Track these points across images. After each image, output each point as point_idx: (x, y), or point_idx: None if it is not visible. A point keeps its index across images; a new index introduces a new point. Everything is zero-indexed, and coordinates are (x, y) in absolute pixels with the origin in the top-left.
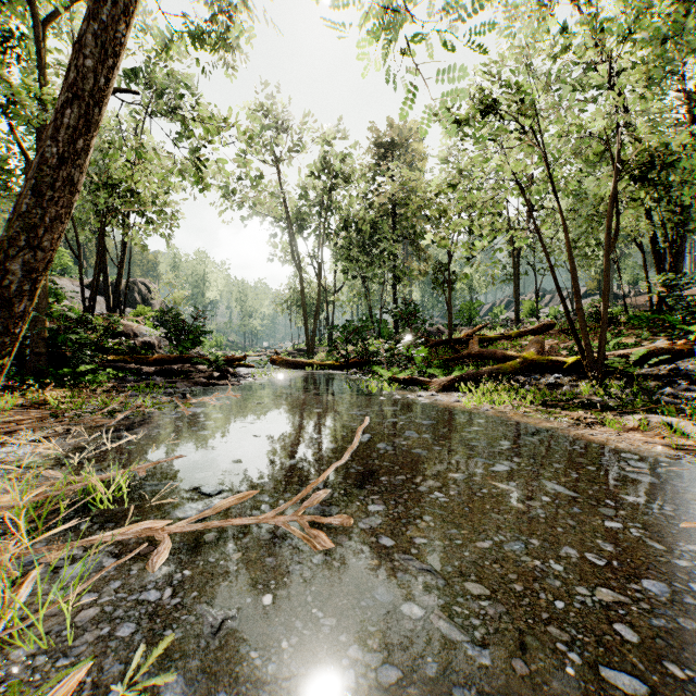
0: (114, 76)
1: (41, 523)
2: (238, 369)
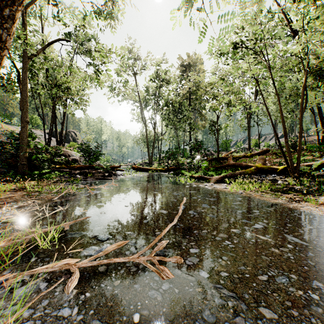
0: None
1: (8, 259)
2: (117, 171)
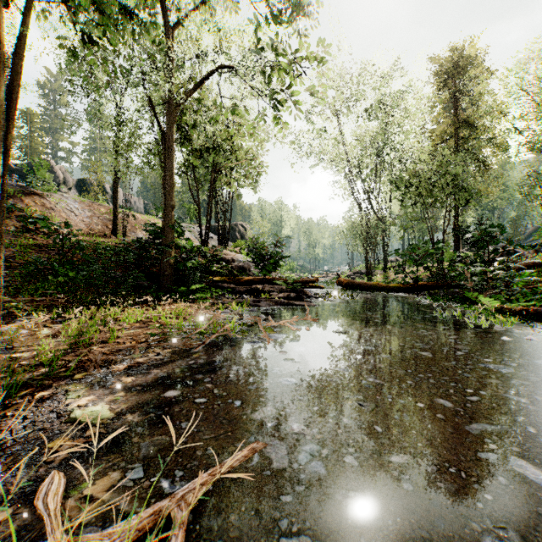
0: None
1: None
2: (309, 289)
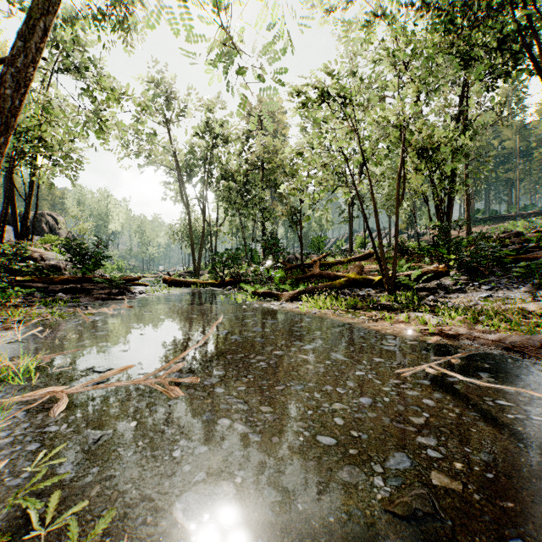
0: (25, 97)
1: None
2: (135, 287)
